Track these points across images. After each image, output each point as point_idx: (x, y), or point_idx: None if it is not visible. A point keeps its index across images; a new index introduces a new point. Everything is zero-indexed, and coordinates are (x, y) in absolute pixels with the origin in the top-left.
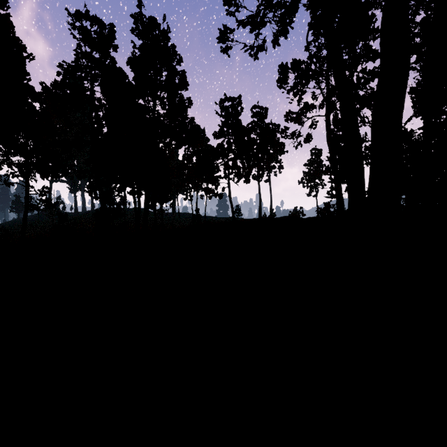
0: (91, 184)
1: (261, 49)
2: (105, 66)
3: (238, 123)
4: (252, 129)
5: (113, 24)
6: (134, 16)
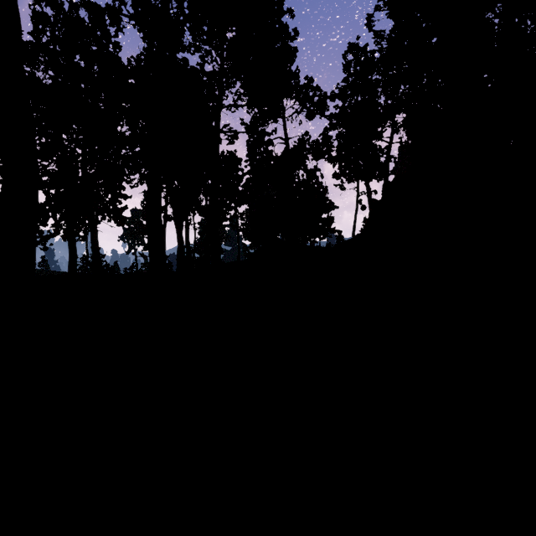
0: None
1: None
2: None
3: None
4: None
5: None
6: None
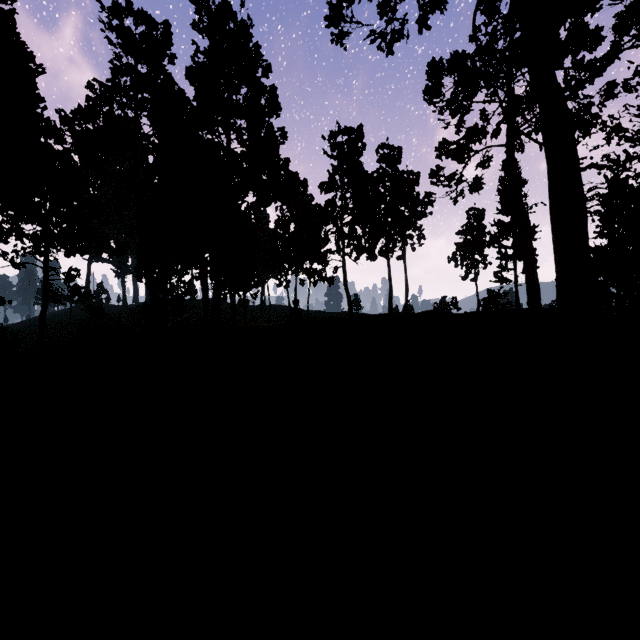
0: (139, 265)
1: (398, 37)
2: (156, 85)
3: (358, 168)
4: (378, 180)
5: (168, 22)
6: (196, 1)
